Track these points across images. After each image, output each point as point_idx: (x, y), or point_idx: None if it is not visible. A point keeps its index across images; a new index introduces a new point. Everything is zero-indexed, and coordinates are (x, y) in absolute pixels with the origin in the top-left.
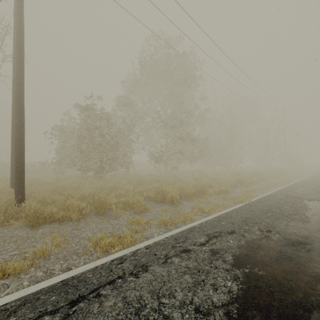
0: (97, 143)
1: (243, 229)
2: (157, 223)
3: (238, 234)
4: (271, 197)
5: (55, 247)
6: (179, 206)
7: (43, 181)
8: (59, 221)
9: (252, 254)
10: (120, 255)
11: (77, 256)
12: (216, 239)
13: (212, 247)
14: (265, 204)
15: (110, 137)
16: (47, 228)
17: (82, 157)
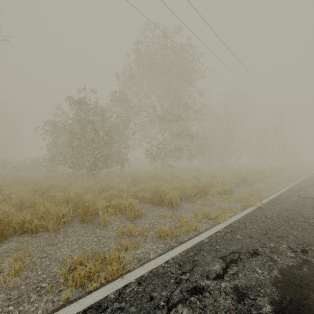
0: (89, 139)
1: (267, 247)
2: (153, 235)
3: (264, 256)
4: (283, 198)
5: (12, 277)
6: (179, 210)
7: (31, 179)
8: (32, 231)
9: (300, 300)
10: (98, 298)
11: (38, 294)
12: (236, 265)
13: (234, 283)
14: (280, 208)
15: (104, 132)
16: (14, 243)
17: (74, 154)
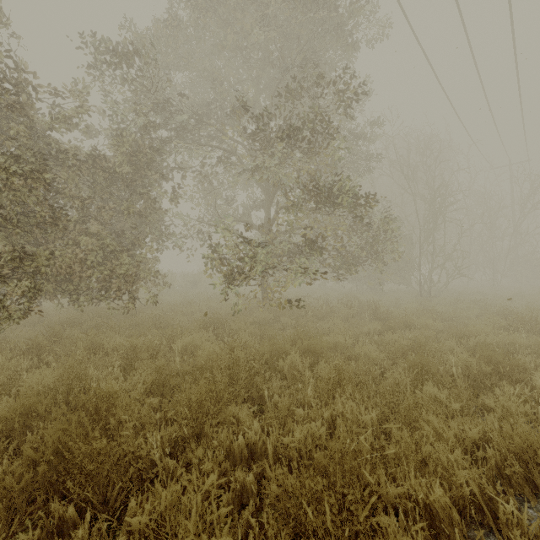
0: None
1: None
2: None
3: None
4: None
5: None
6: None
7: None
8: None
9: None
10: None
11: None
12: None
13: None
14: None
15: (0, 155)
16: None
17: None
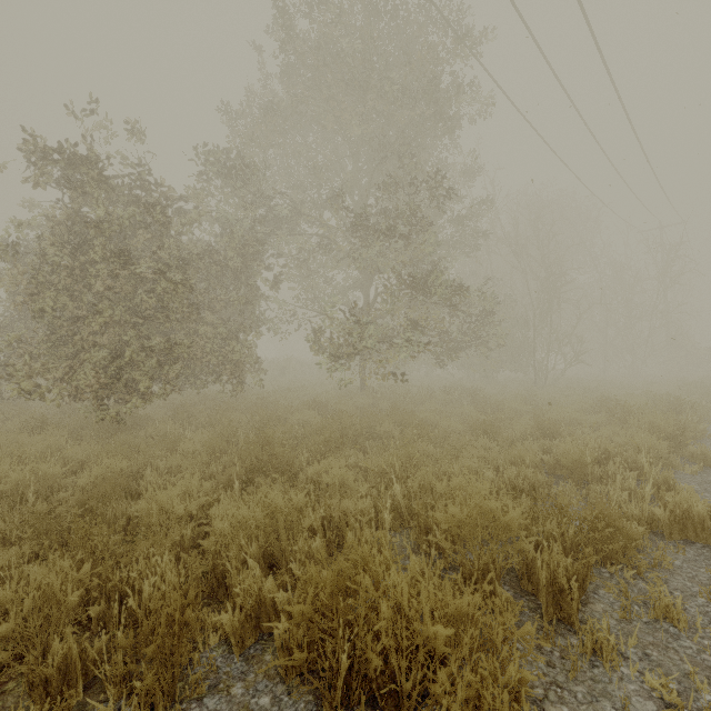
0: (98, 288)
1: None
2: None
3: None
4: None
5: None
6: None
7: None
8: None
9: None
10: None
11: None
12: None
13: None
14: None
15: (159, 267)
16: None
17: (50, 344)
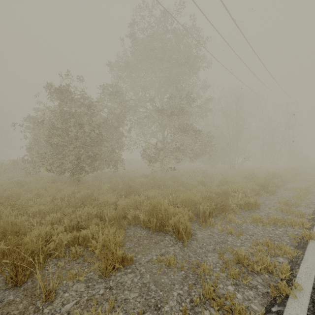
0: (72, 136)
1: None
2: None
3: None
4: None
5: None
6: (192, 245)
7: None
8: None
9: None
10: None
11: None
12: None
13: None
14: None
15: (91, 127)
16: None
17: (54, 154)
